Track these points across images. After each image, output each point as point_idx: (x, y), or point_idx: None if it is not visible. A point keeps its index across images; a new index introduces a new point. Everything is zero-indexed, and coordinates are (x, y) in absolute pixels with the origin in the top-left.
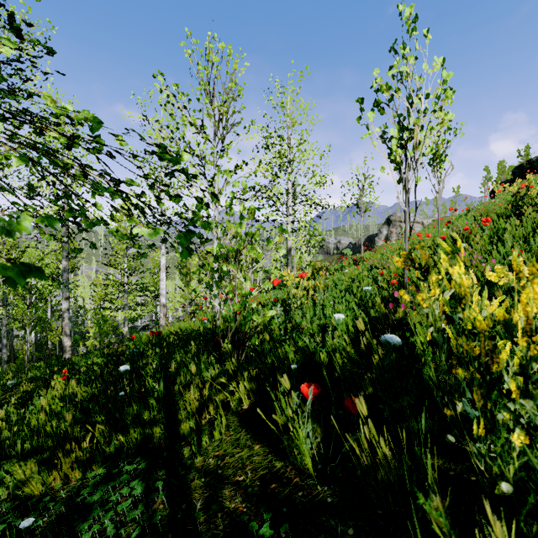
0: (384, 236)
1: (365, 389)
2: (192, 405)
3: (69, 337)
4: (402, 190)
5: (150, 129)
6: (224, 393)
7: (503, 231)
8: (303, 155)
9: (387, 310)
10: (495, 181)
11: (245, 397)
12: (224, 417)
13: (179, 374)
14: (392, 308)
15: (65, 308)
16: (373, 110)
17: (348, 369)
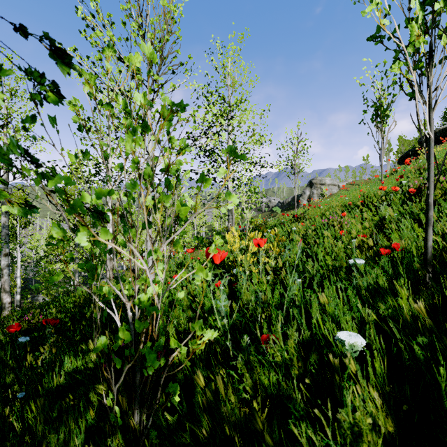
0: (307, 196)
1: None
2: None
3: (8, 293)
4: (427, 102)
5: None
6: None
7: None
8: (244, 114)
9: None
10: (397, 151)
11: None
12: None
13: None
14: None
15: (4, 265)
16: None
17: None
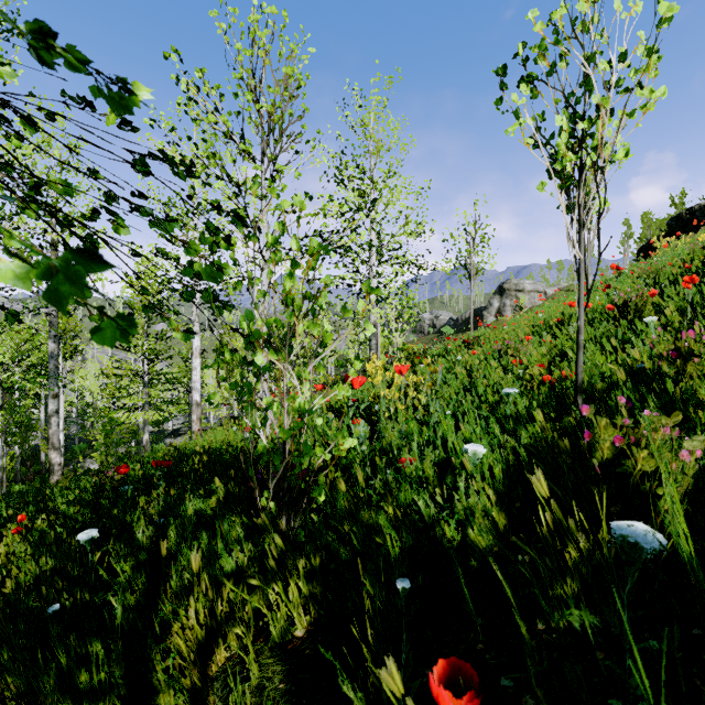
0: (495, 310)
1: (548, 617)
2: (186, 648)
3: (58, 451)
4: (575, 222)
5: (161, 142)
6: (260, 596)
7: (701, 299)
8: (393, 193)
9: (555, 433)
10: (639, 238)
11: (298, 611)
12: (256, 663)
13: (181, 552)
14: (590, 440)
15: (52, 410)
16: (526, 83)
17: (496, 552)
